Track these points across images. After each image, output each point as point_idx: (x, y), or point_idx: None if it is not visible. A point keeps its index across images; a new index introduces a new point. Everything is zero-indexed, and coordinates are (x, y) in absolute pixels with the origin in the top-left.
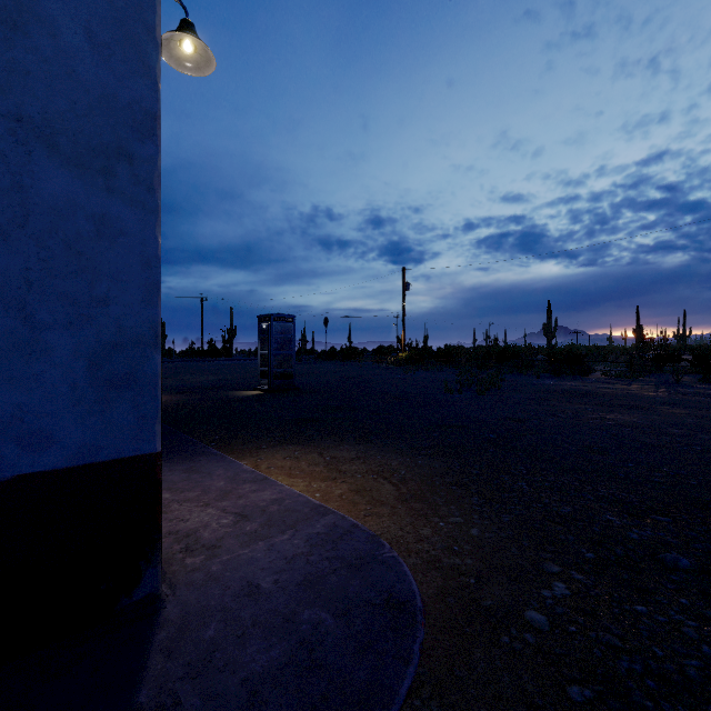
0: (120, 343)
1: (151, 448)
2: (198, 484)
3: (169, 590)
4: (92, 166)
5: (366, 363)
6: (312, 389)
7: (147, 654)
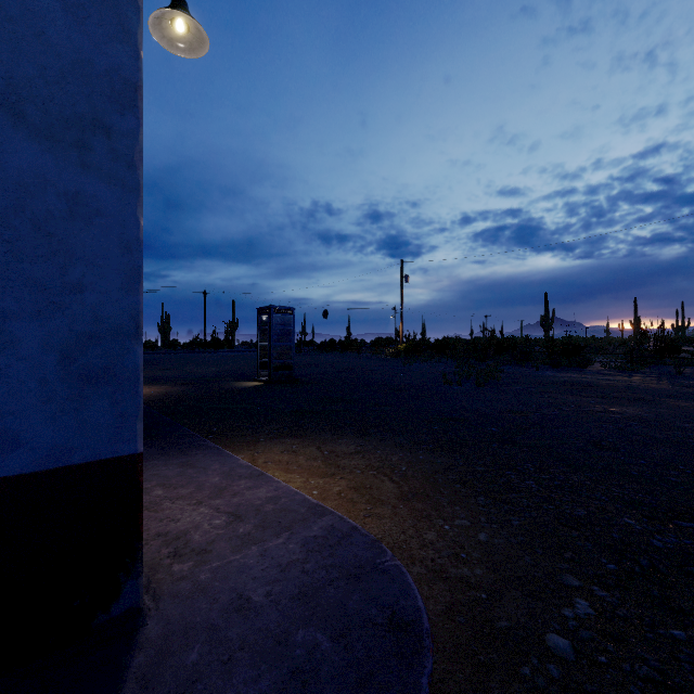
0: (96, 334)
1: (132, 448)
2: (192, 480)
3: (152, 603)
4: (65, 138)
5: (364, 355)
6: (311, 380)
7: (120, 684)
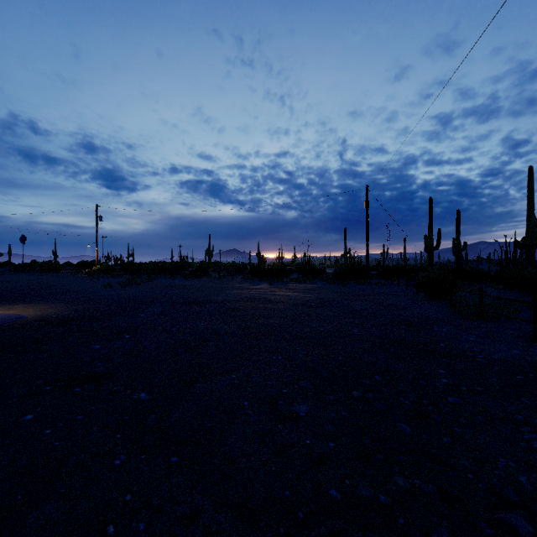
0: None
1: None
2: None
3: None
4: None
5: (64, 274)
6: (3, 290)
7: None
